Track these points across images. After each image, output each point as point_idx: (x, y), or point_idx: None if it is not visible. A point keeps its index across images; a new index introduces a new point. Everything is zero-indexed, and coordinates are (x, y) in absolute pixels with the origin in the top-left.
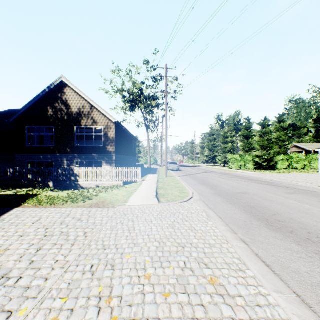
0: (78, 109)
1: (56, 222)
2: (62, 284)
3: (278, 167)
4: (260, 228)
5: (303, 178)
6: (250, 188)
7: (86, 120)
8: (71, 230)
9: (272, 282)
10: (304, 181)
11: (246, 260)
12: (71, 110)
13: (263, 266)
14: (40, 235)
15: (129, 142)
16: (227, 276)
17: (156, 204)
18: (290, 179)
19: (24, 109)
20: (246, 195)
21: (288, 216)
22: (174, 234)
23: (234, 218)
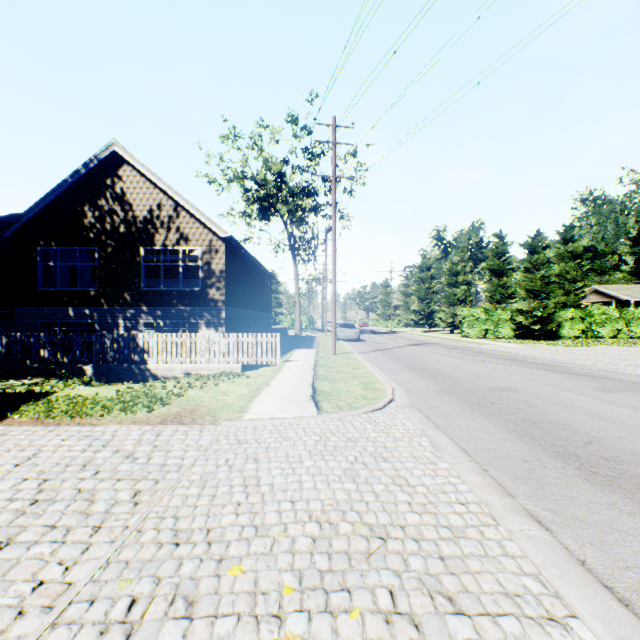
0: (148, 212)
1: (73, 462)
2: None
3: (563, 334)
4: (568, 479)
5: (622, 357)
6: (517, 379)
7: (164, 235)
8: (102, 486)
9: None
10: (627, 364)
11: (560, 582)
12: (133, 214)
13: (612, 605)
14: (22, 500)
15: (256, 282)
16: None
17: (312, 417)
18: (595, 359)
19: (33, 212)
20: (510, 394)
21: (624, 447)
22: (357, 497)
23: (498, 451)
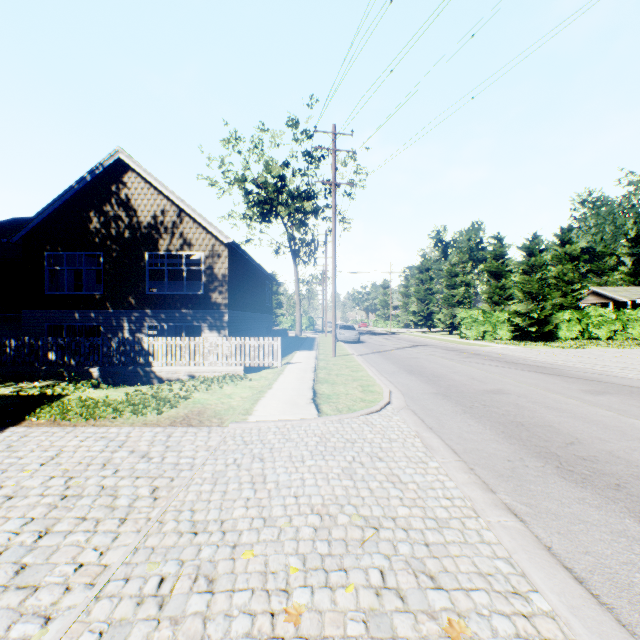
0: (152, 217)
1: (93, 461)
2: (83, 635)
3: (560, 336)
4: (546, 477)
5: (616, 359)
6: (510, 382)
7: (168, 240)
8: (123, 483)
9: (598, 631)
10: (619, 366)
11: (527, 564)
12: (137, 219)
13: (569, 582)
14: (52, 496)
15: (257, 285)
16: (486, 612)
17: (313, 419)
18: (589, 362)
19: (40, 217)
20: (502, 396)
21: (602, 448)
22: (354, 493)
23: (485, 451)
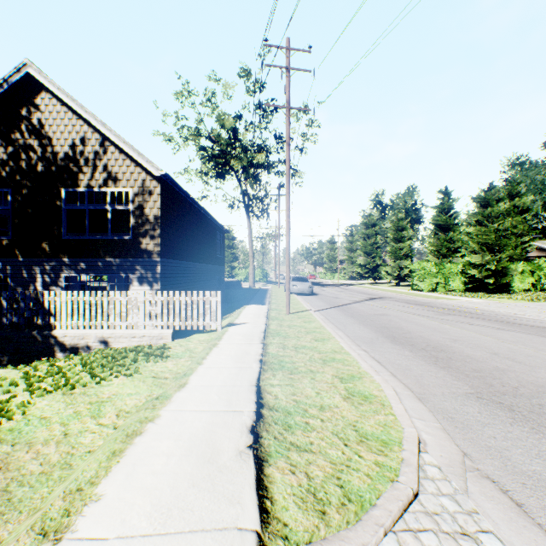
0: (69, 147)
1: None
2: None
3: (512, 288)
4: None
5: None
6: None
7: (89, 174)
8: None
9: None
10: None
11: None
12: (52, 149)
13: None
14: None
15: (205, 234)
16: None
17: None
18: None
19: None
20: None
21: None
22: None
23: None
